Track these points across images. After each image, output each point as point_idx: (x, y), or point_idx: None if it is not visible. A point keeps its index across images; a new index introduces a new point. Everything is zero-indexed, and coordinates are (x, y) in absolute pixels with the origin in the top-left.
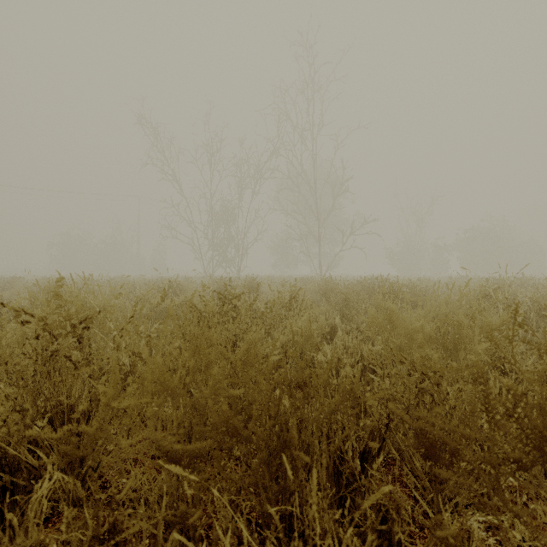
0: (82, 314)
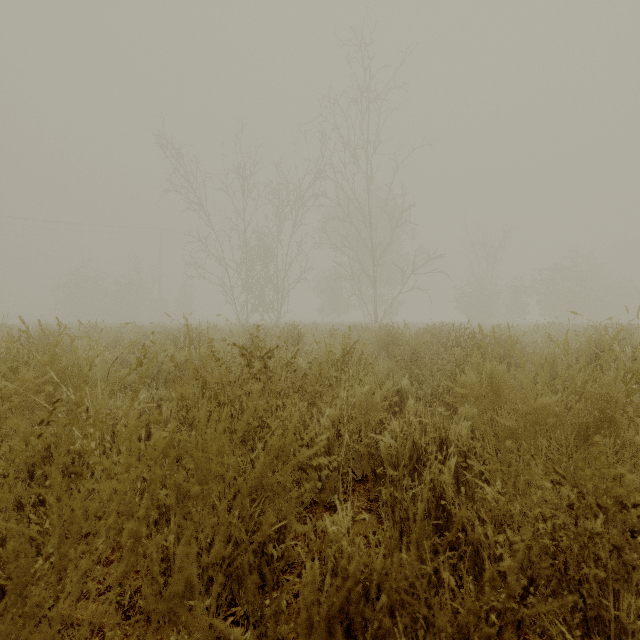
0: None
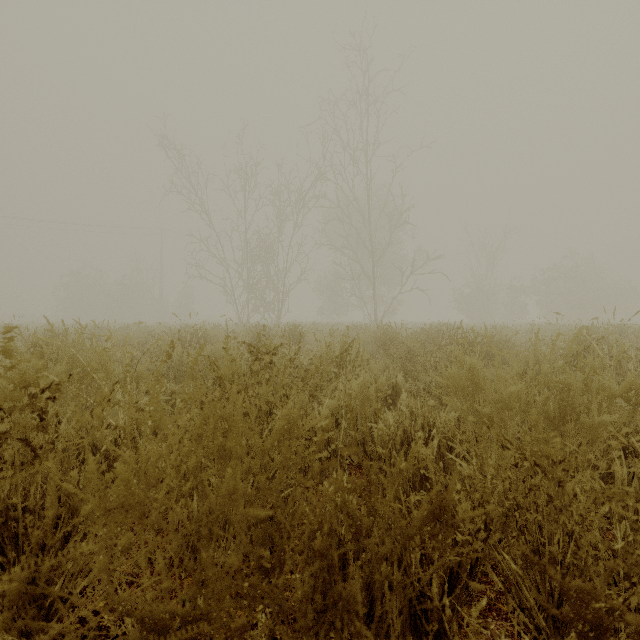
0: (45, 378)
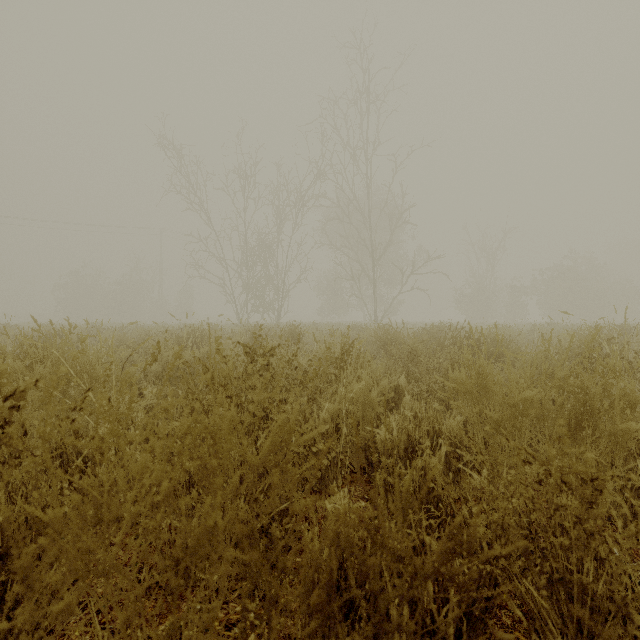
0: (8, 384)
